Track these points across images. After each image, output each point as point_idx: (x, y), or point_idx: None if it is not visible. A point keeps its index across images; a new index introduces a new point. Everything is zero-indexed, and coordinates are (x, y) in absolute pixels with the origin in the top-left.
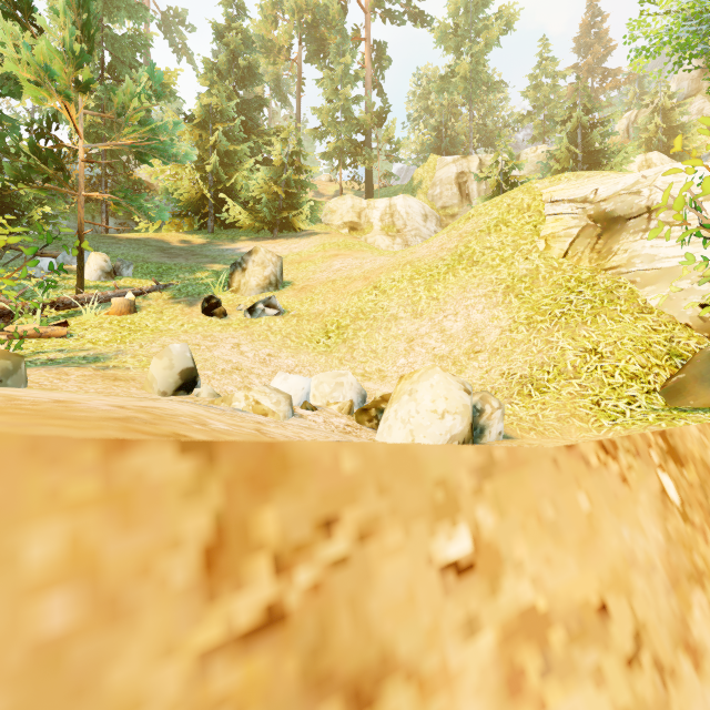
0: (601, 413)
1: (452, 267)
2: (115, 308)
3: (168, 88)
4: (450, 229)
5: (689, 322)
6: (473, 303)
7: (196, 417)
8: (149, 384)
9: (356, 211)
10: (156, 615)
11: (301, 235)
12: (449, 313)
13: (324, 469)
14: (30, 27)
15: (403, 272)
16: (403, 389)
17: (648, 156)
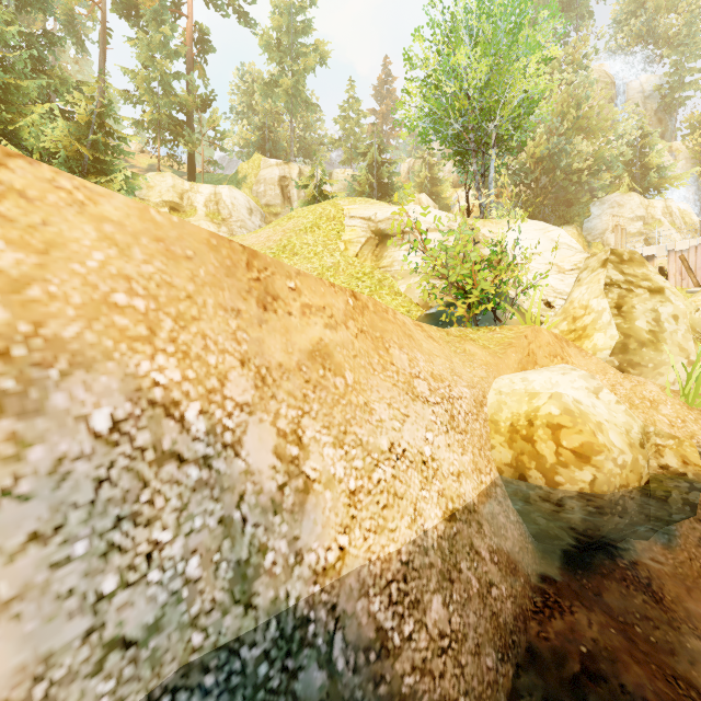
0: None
1: (277, 256)
2: None
3: None
4: (276, 224)
5: (418, 302)
6: None
7: None
8: None
9: (178, 191)
10: (241, 270)
11: None
12: None
13: (264, 259)
14: None
15: None
16: None
17: (420, 196)
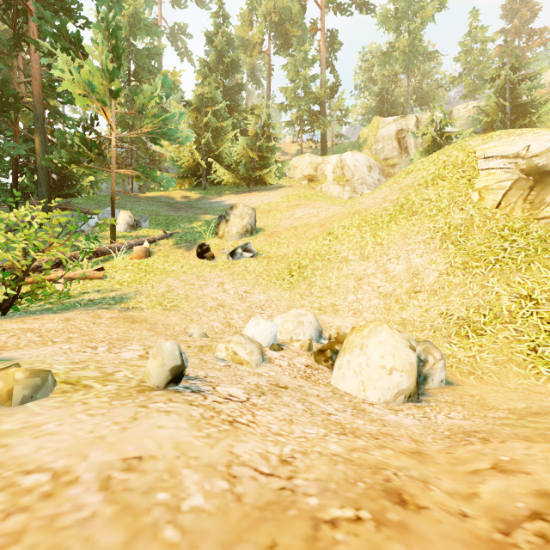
0: (539, 359)
1: (394, 217)
2: (136, 254)
3: (173, 84)
4: (392, 182)
5: None
6: (413, 248)
7: (174, 472)
8: (146, 376)
9: (313, 166)
10: None
11: (270, 188)
12: (392, 256)
13: None
14: (80, 55)
15: (352, 220)
16: (354, 342)
17: None
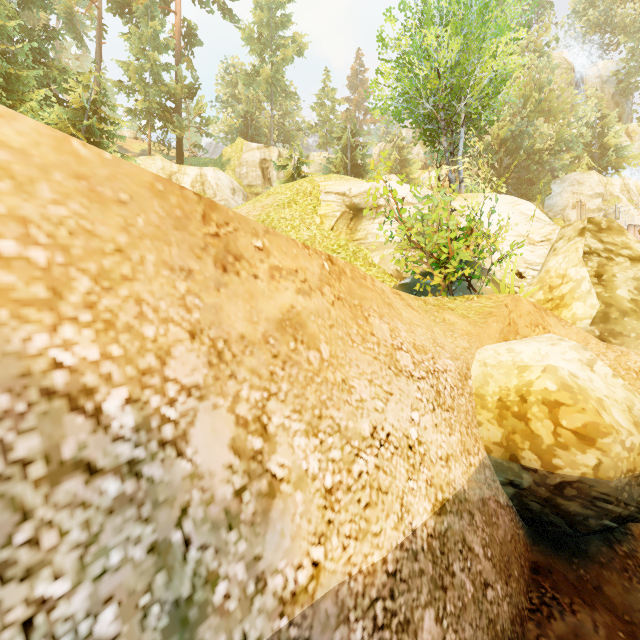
0: None
1: None
2: None
3: None
4: (255, 201)
5: (392, 273)
6: None
7: None
8: None
9: (167, 173)
10: (195, 222)
11: None
12: None
13: (225, 212)
14: None
15: None
16: None
17: (390, 177)
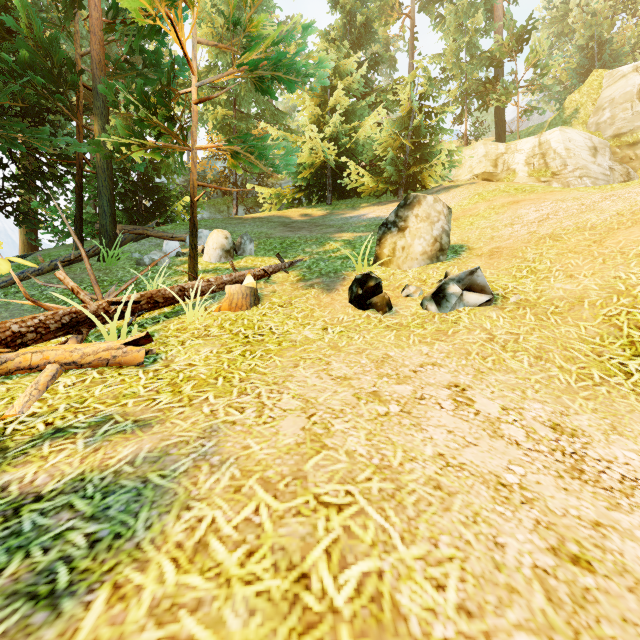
0: None
1: None
2: (229, 301)
3: None
4: None
5: None
6: None
7: None
8: None
9: (491, 159)
10: None
11: (434, 192)
12: None
13: None
14: None
15: None
16: None
17: None
